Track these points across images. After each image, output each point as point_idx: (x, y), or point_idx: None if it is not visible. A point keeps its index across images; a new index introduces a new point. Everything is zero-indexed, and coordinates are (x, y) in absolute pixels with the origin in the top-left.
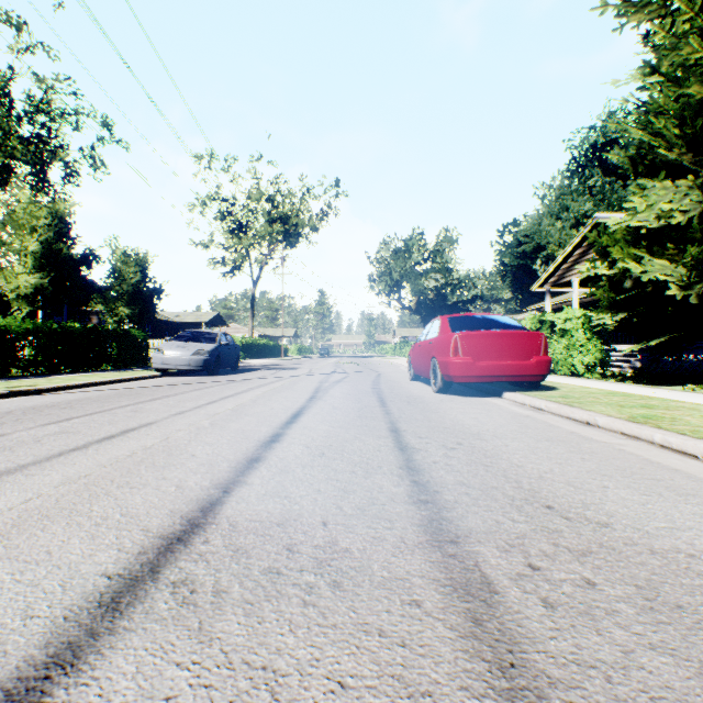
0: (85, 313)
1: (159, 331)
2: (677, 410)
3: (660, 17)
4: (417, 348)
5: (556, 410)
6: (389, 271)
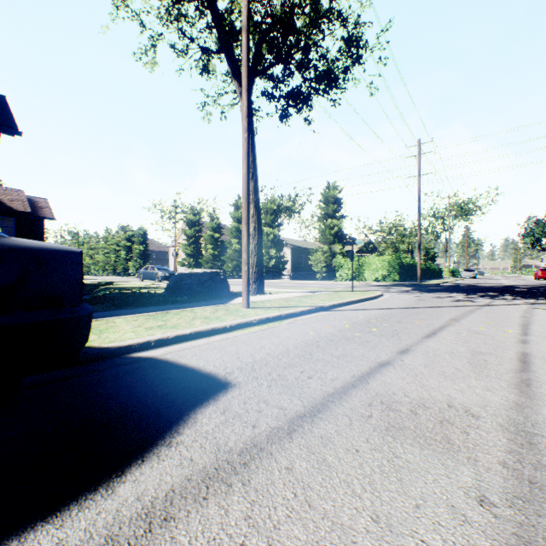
0: None
1: None
2: None
3: None
4: (534, 273)
5: None
6: (531, 233)
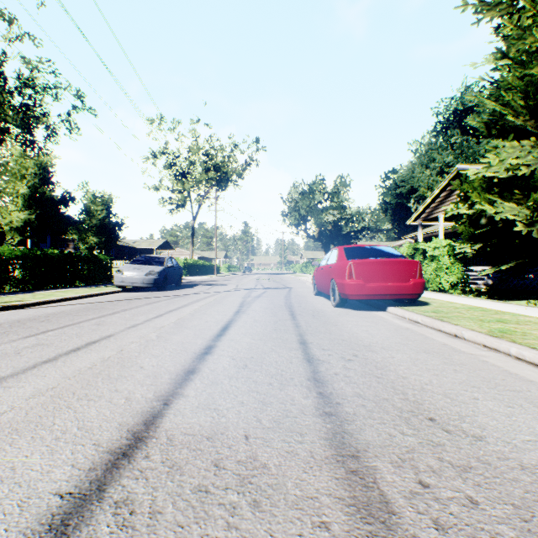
0: (64, 240)
1: (121, 254)
2: (525, 324)
3: (509, 13)
4: (320, 271)
5: (430, 323)
6: (297, 208)
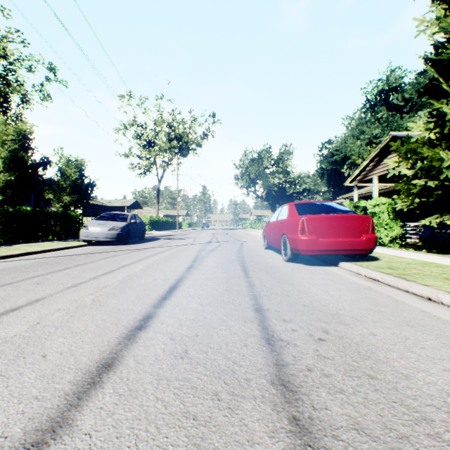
0: (47, 200)
1: (97, 212)
2: None
3: None
4: (270, 226)
5: (393, 282)
6: (248, 173)
